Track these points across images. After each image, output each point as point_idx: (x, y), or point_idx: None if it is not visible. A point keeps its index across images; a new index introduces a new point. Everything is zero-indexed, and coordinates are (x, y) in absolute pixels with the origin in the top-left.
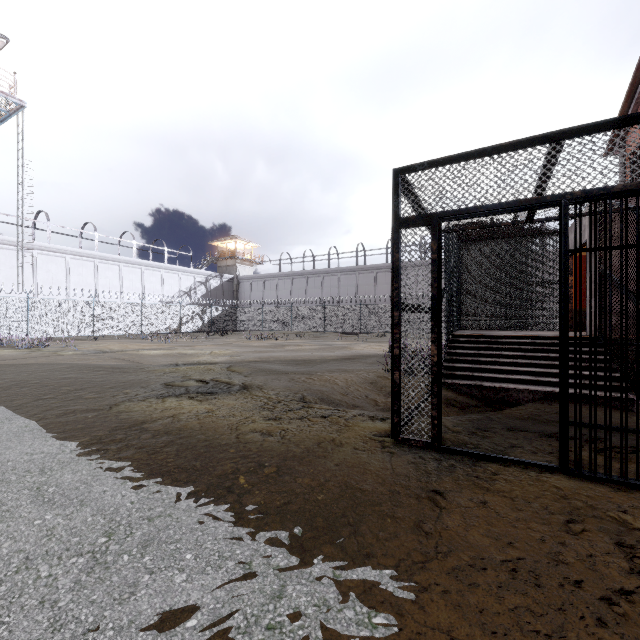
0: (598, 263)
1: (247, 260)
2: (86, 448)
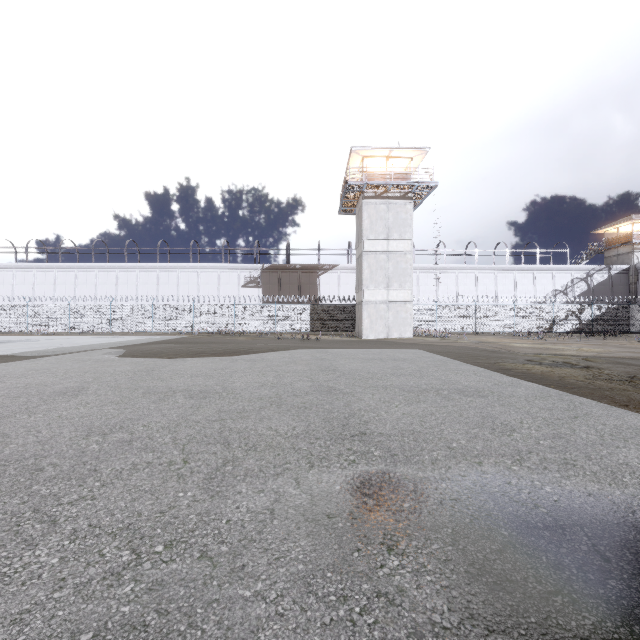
0: None
1: None
2: (487, 370)
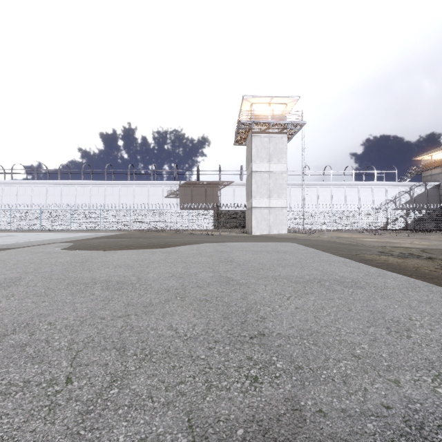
0: None
1: None
2: (353, 261)
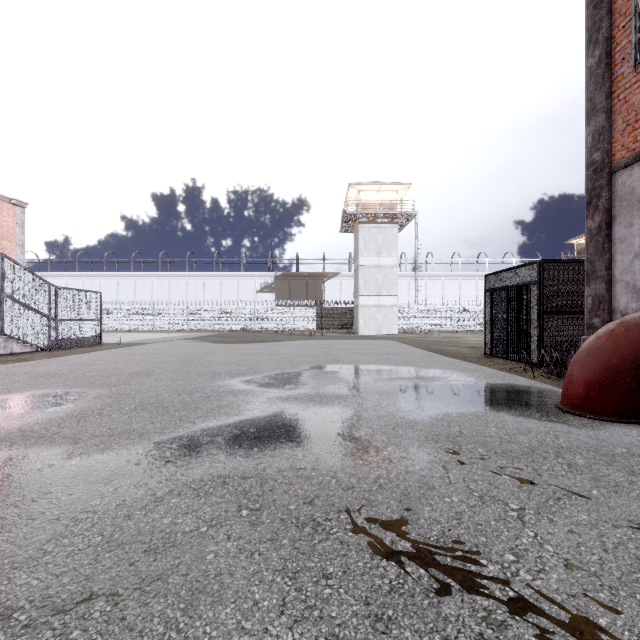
0: None
1: None
2: (416, 348)
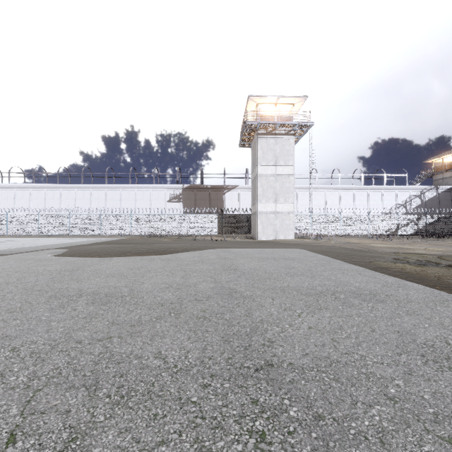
0: None
1: None
2: (367, 270)
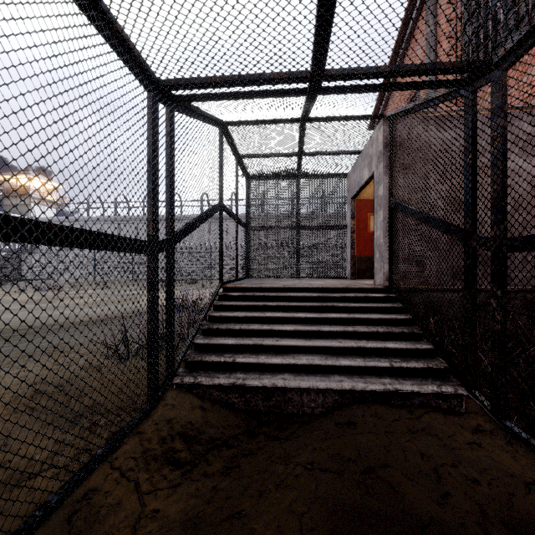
0: (389, 196)
1: (47, 200)
2: None
